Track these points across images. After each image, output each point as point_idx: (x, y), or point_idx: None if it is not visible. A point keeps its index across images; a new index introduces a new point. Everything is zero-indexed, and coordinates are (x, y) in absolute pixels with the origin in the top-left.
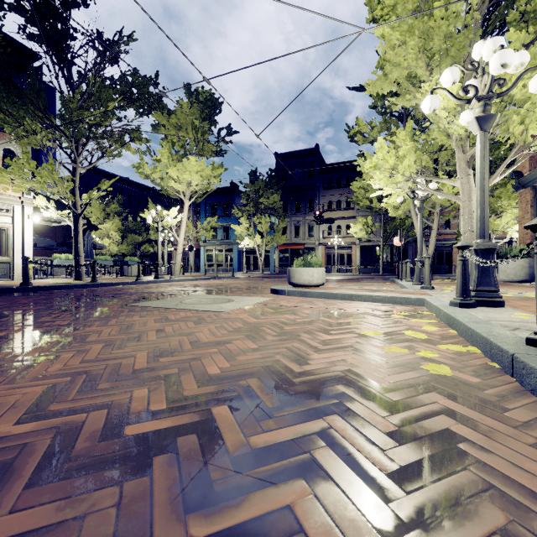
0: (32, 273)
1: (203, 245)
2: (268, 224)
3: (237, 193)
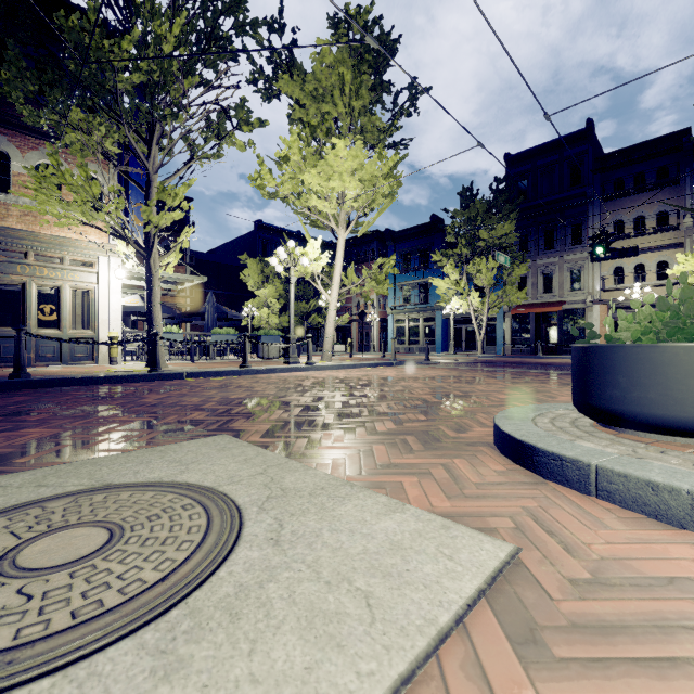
0: (121, 354)
1: (391, 313)
2: (492, 272)
3: (440, 231)
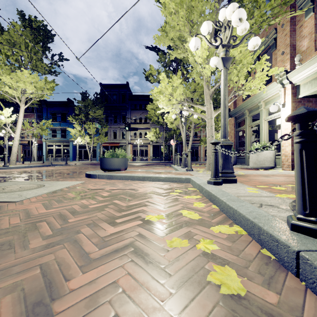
0: None
1: (45, 141)
2: (94, 129)
3: (72, 106)
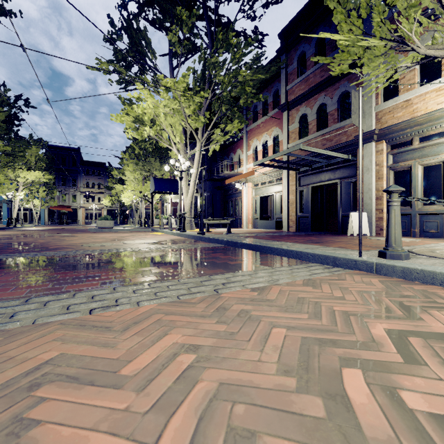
0: None
1: None
2: (44, 193)
3: None
